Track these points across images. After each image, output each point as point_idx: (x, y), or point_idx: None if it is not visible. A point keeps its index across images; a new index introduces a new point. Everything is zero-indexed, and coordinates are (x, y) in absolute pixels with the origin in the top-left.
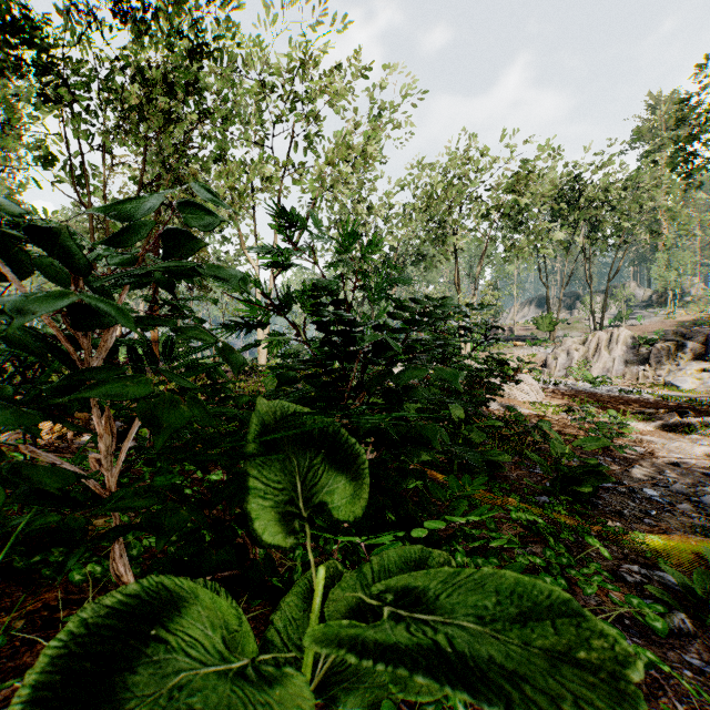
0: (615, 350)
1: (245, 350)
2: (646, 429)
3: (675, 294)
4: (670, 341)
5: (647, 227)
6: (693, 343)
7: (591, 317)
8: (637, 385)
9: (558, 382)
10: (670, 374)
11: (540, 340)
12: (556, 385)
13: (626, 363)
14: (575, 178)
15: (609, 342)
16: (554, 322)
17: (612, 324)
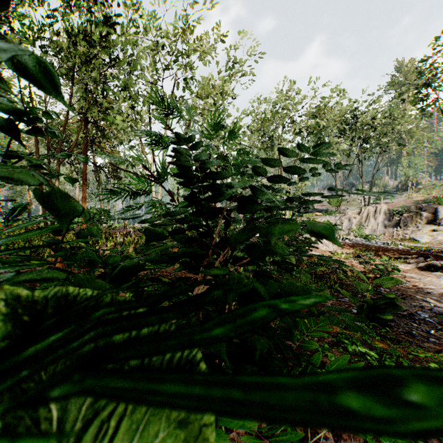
0: (378, 217)
1: (127, 211)
2: (405, 269)
3: (412, 184)
4: (412, 212)
5: (397, 142)
6: (427, 213)
7: (362, 198)
8: (392, 240)
9: (344, 238)
10: (413, 233)
11: (331, 211)
12: (343, 240)
13: (385, 226)
14: (353, 110)
15: (375, 213)
16: (340, 200)
17: (375, 202)
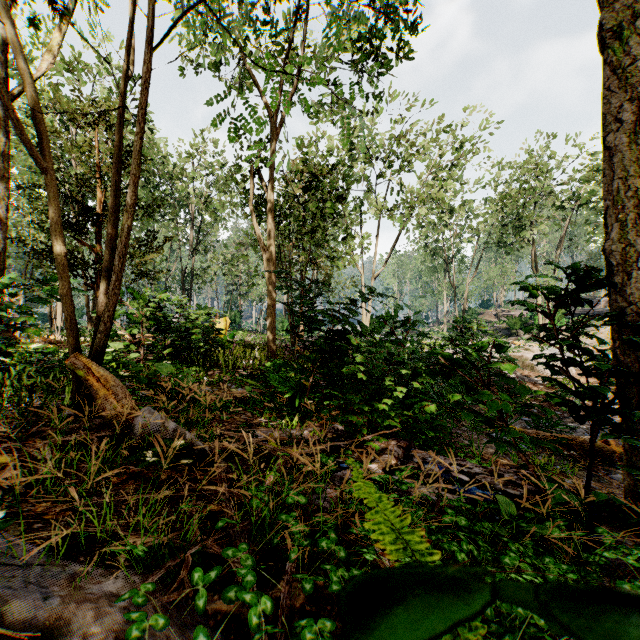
0: None
1: None
2: None
3: None
4: None
5: None
6: None
7: None
8: None
9: None
10: None
11: None
12: None
13: None
14: None
15: None
16: None
17: None
